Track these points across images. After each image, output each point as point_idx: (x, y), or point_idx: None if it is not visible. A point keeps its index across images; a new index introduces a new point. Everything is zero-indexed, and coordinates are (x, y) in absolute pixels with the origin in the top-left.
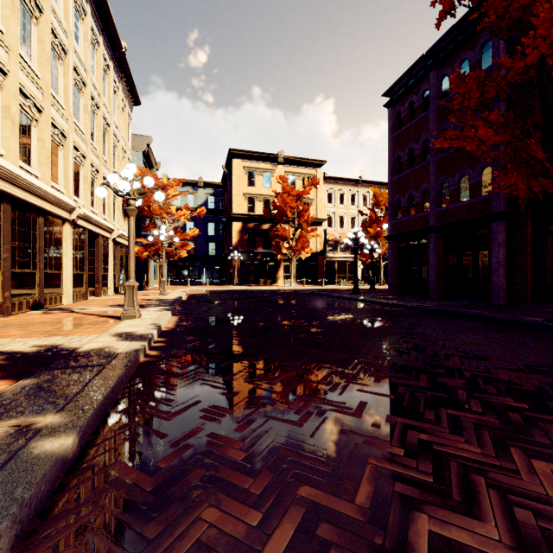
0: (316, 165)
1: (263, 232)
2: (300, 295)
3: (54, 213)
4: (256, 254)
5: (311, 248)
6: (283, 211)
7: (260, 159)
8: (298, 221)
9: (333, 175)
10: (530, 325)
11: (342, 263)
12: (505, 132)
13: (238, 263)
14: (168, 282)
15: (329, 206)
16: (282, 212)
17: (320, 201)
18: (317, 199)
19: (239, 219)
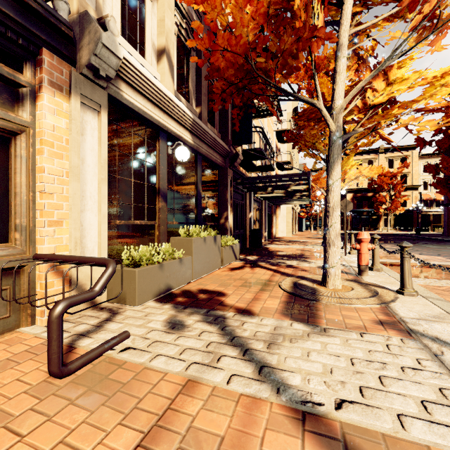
0: (412, 148)
1: (367, 198)
2: (384, 235)
3: (294, 209)
4: (362, 212)
5: (403, 207)
6: (381, 186)
7: (365, 153)
8: (393, 190)
9: (427, 153)
10: (448, 241)
11: (438, 216)
12: (440, 184)
13: (350, 218)
14: (308, 229)
15: (425, 174)
16: (380, 187)
17: (415, 173)
18: (412, 171)
19: (351, 192)
